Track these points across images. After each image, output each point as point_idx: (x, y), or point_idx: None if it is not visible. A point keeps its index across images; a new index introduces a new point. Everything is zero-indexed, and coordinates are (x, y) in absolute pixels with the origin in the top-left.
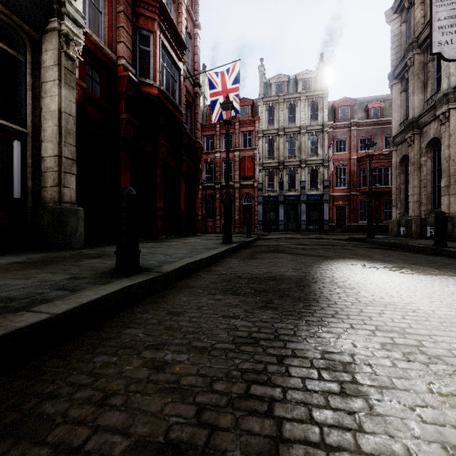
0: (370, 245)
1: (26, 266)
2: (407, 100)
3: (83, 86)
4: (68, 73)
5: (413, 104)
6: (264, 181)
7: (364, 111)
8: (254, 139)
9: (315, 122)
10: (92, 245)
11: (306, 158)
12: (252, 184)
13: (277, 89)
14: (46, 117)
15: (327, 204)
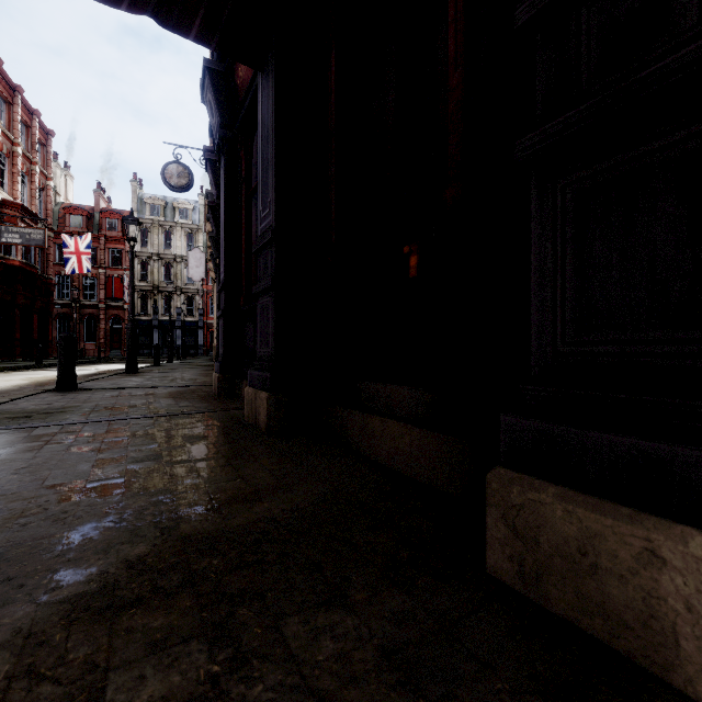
0: None
1: None
2: None
3: None
4: None
5: None
6: (137, 304)
7: None
8: (125, 258)
9: None
10: None
11: (183, 286)
12: (122, 306)
13: (153, 210)
14: None
15: (202, 330)
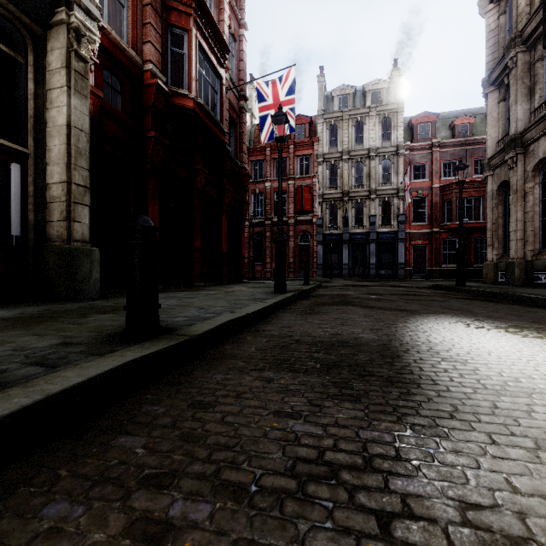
0: (463, 295)
1: (10, 325)
2: (507, 112)
3: (98, 95)
4: (79, 78)
5: (516, 116)
6: (325, 216)
7: (449, 129)
8: (313, 164)
9: (387, 143)
10: (111, 294)
11: (377, 187)
12: (310, 220)
13: (341, 103)
14: (52, 134)
15: (402, 243)
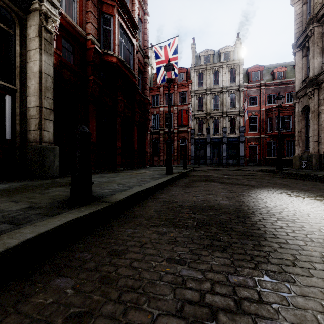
0: (281, 175)
1: None
2: (308, 63)
3: (59, 54)
4: (46, 43)
5: (313, 65)
6: (195, 127)
7: (270, 75)
8: (188, 97)
9: (233, 83)
10: (67, 175)
11: (227, 110)
12: (186, 130)
13: (205, 60)
14: (30, 77)
15: (242, 144)
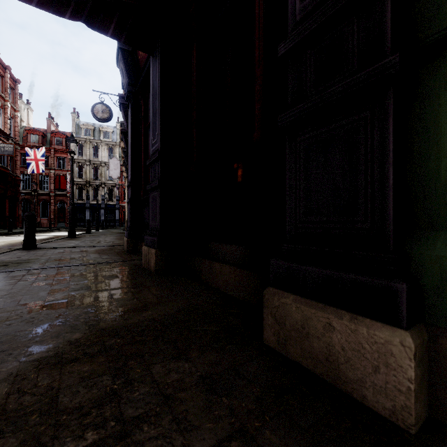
0: None
1: None
2: None
3: None
4: None
5: None
6: (75, 193)
7: None
8: (67, 163)
9: None
10: None
11: (106, 181)
12: (66, 194)
13: (86, 132)
14: None
15: (118, 210)
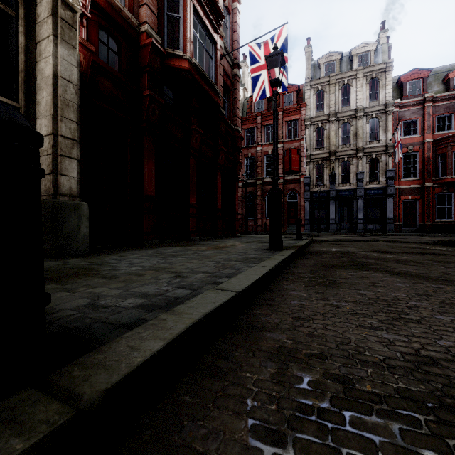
0: None
1: None
2: None
3: (90, 49)
4: (66, 27)
5: None
6: (312, 175)
7: (442, 83)
8: (300, 128)
9: (375, 102)
10: (104, 249)
11: (364, 146)
12: (298, 179)
13: (327, 70)
14: (41, 86)
15: (391, 198)
